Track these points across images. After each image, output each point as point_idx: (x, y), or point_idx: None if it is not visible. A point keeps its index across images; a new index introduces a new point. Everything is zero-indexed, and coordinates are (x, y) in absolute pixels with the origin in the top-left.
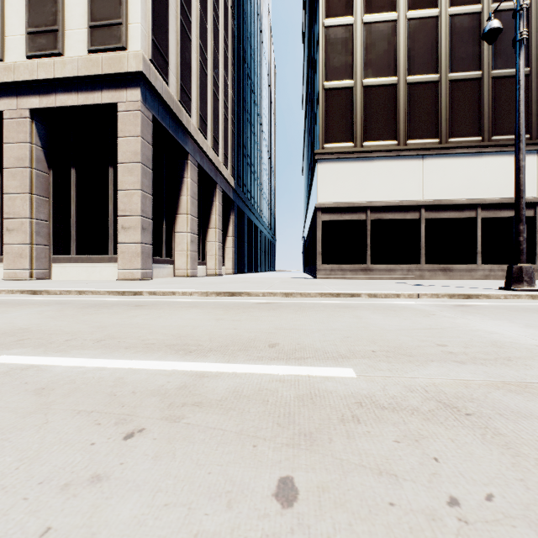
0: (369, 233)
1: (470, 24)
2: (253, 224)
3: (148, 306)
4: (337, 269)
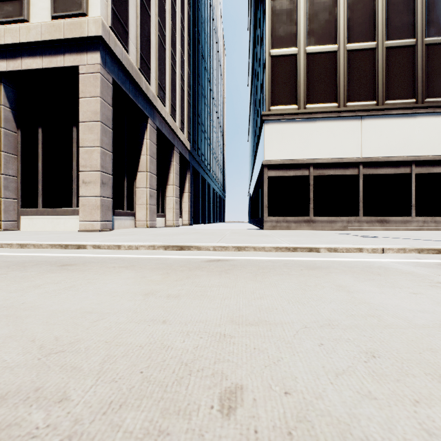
0: (312, 187)
1: None
2: (206, 182)
3: (75, 266)
4: (282, 221)
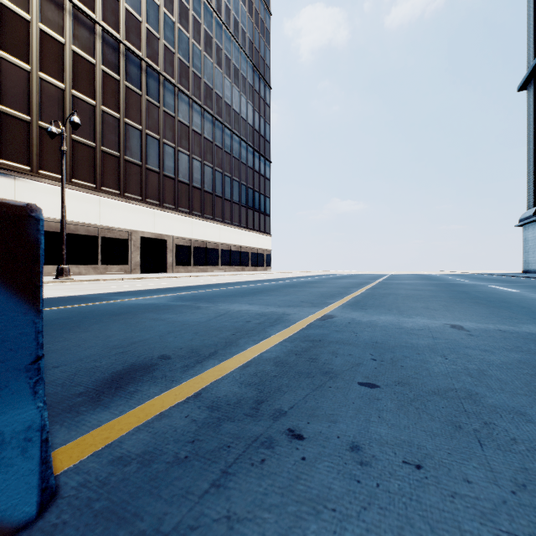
0: None
1: (57, 94)
2: None
3: None
4: None
